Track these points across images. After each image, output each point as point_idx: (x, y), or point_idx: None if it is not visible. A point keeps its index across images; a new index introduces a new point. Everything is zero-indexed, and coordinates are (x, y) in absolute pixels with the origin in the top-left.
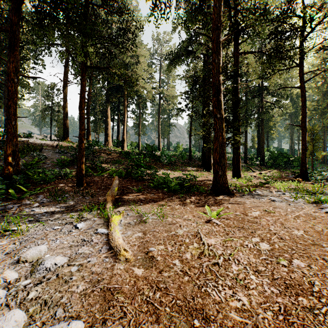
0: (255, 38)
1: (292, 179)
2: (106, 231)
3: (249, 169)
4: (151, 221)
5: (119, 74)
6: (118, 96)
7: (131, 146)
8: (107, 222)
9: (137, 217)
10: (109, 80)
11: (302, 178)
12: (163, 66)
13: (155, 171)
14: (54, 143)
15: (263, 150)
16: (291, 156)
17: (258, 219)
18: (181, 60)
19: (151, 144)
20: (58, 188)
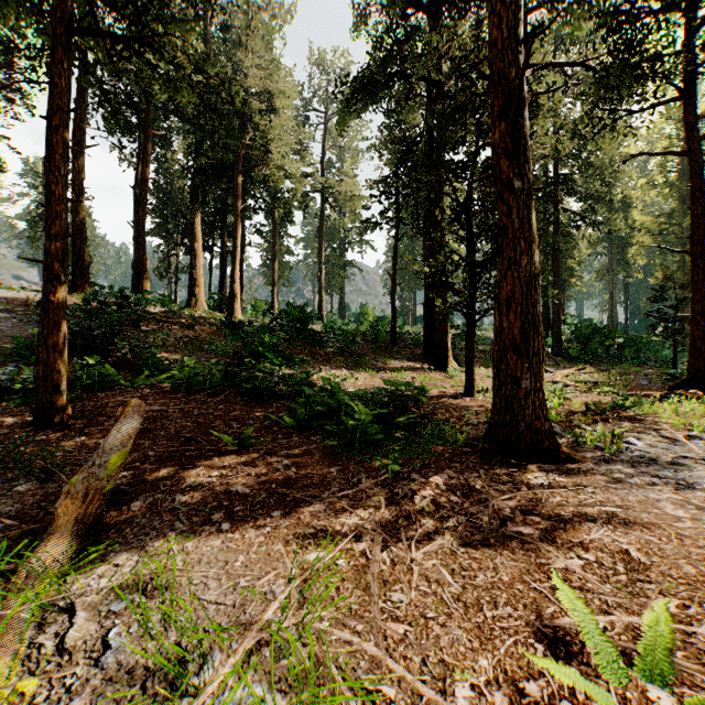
0: (582, 6)
1: (676, 393)
2: None
3: None
4: None
5: (186, 65)
6: (219, 187)
7: (255, 310)
8: None
9: (142, 688)
10: (200, 150)
11: (695, 388)
12: (331, 128)
13: (303, 373)
14: (35, 296)
15: (558, 321)
16: (621, 334)
17: None
18: (374, 95)
19: (299, 304)
20: None
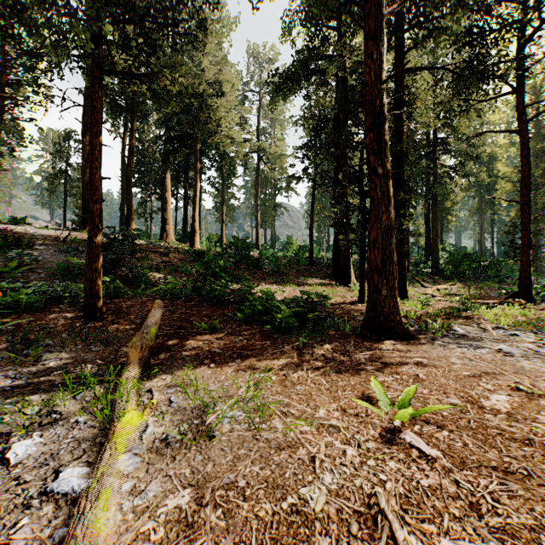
0: (439, 34)
1: (507, 301)
2: (80, 484)
3: (414, 281)
4: (227, 431)
5: (174, 91)
6: (183, 152)
7: (209, 241)
8: (108, 434)
9: (192, 412)
10: (169, 125)
11: (523, 298)
12: (265, 104)
13: (247, 286)
14: (60, 233)
15: (436, 249)
16: (485, 258)
17: (519, 422)
18: (297, 86)
19: (242, 238)
20: (41, 324)
